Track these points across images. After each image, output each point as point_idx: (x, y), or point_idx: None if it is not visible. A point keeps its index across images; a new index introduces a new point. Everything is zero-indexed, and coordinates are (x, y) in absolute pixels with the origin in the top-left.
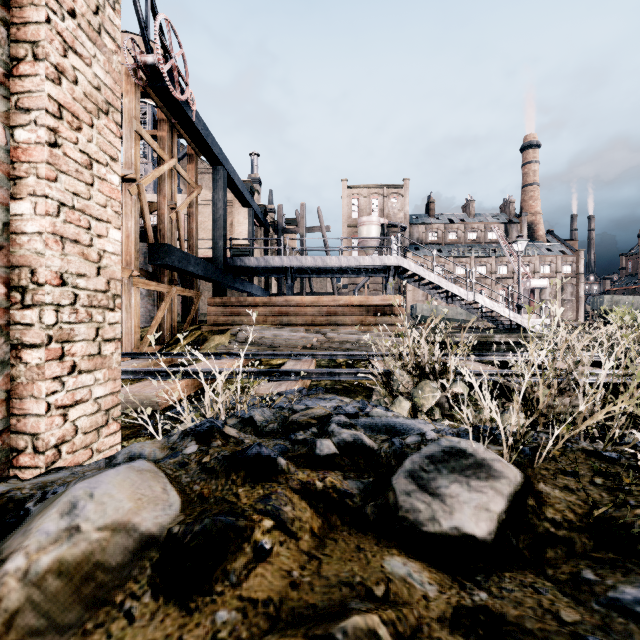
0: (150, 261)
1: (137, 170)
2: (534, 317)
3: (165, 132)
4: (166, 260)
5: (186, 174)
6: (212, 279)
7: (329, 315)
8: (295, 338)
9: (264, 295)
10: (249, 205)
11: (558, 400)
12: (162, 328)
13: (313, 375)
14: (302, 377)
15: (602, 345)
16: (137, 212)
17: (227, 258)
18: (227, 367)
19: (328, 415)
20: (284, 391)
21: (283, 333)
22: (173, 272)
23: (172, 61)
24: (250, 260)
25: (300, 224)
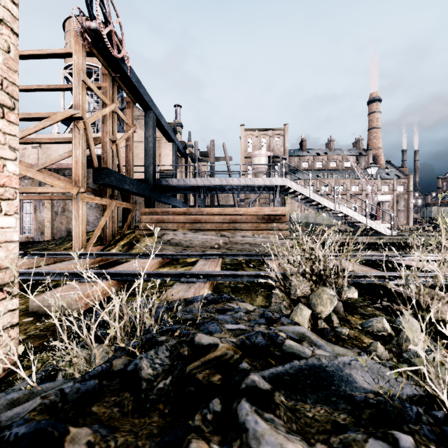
0: (94, 181)
1: (84, 111)
2: (380, 222)
3: (107, 83)
4: (106, 180)
5: (124, 116)
6: (144, 195)
7: (231, 222)
8: (205, 240)
9: (184, 207)
10: (173, 141)
11: (446, 306)
12: (105, 232)
13: (219, 277)
14: (209, 278)
15: (444, 246)
16: (84, 143)
17: (155, 179)
18: (149, 266)
19: (235, 362)
20: (192, 297)
21: (196, 236)
22: (114, 190)
23: (110, 26)
24: (173, 181)
25: (210, 155)
